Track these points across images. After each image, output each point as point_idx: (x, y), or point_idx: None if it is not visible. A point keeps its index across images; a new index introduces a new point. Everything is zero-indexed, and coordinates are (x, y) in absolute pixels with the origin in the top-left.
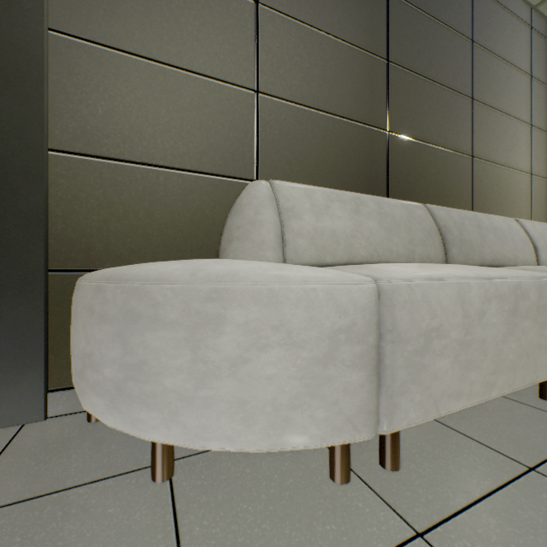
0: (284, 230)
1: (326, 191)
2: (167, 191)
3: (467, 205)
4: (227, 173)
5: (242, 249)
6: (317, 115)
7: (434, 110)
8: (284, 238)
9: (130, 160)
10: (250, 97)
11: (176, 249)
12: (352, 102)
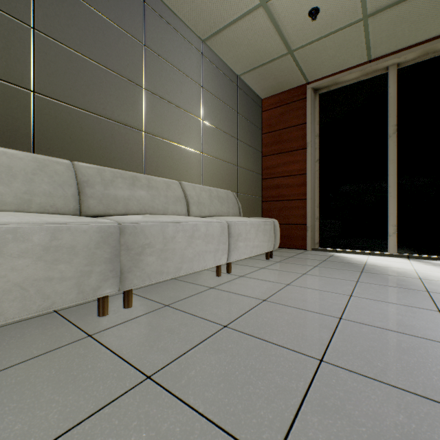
0: None
1: None
2: None
3: (138, 168)
4: None
5: None
6: None
7: (100, 87)
8: None
9: None
10: None
11: None
12: None
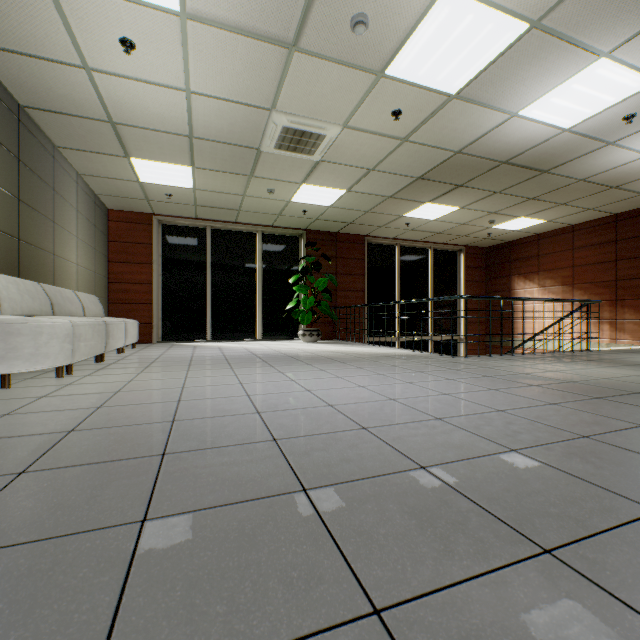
0: None
1: (4, 277)
2: None
3: (53, 282)
4: None
5: None
6: None
7: (39, 228)
8: (0, 303)
9: None
10: None
11: None
12: (5, 223)
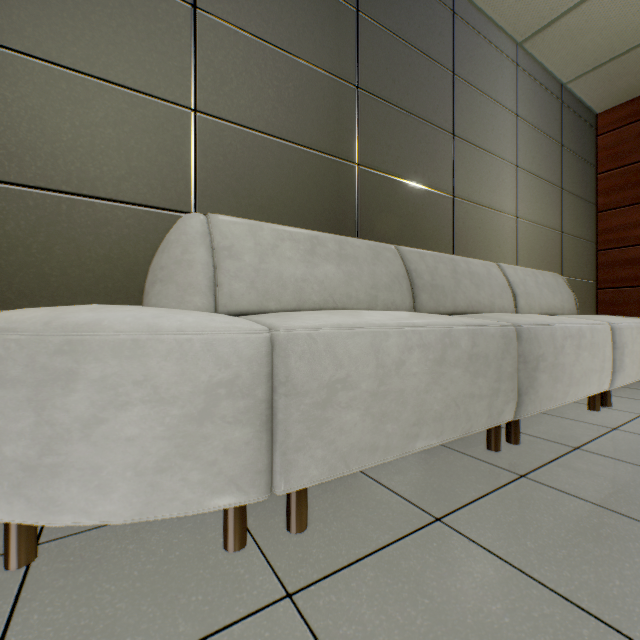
0: (217, 272)
1: (277, 229)
2: (71, 222)
3: (447, 248)
4: (155, 203)
5: (165, 294)
6: (272, 142)
7: (411, 145)
8: (217, 280)
9: (19, 182)
10: (186, 115)
11: (85, 292)
12: (315, 130)
